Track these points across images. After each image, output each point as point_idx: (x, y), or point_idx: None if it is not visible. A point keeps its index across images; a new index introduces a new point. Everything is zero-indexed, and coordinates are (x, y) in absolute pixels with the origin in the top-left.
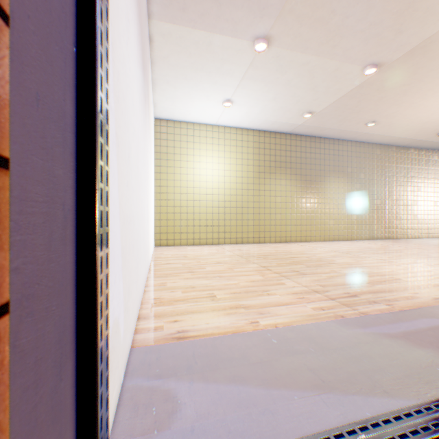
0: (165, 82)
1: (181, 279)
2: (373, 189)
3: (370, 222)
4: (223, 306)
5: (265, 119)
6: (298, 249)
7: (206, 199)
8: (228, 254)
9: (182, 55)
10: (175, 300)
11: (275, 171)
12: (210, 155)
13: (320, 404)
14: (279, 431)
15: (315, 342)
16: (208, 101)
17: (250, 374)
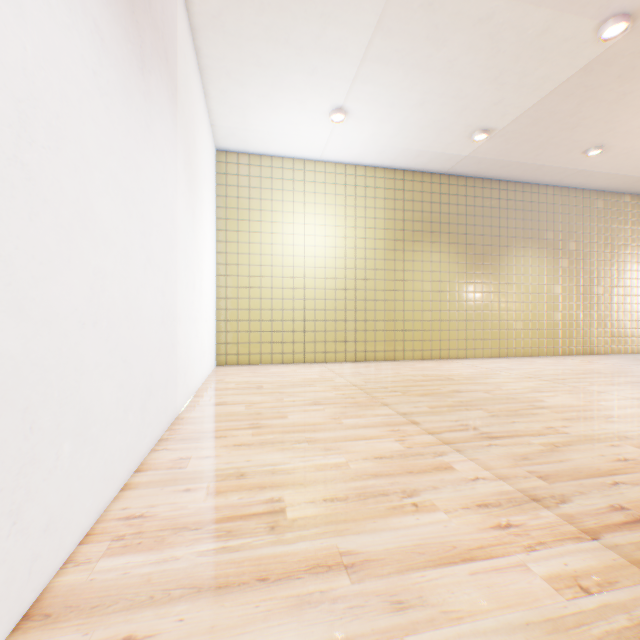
0: (224, 74)
1: (226, 448)
2: (591, 269)
3: (585, 325)
4: (291, 562)
5: (404, 146)
6: (463, 373)
7: (304, 287)
8: (337, 382)
9: (246, 9)
10: (176, 528)
11: (422, 238)
12: (310, 211)
13: None
14: None
15: None
16: (304, 111)
17: None
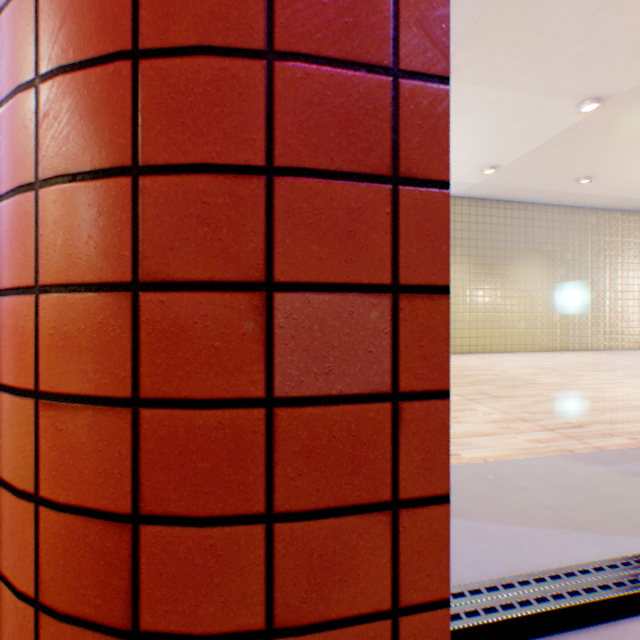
0: None
1: None
2: (586, 276)
3: (580, 325)
4: None
5: None
6: (475, 363)
7: None
8: None
9: None
10: None
11: None
12: None
13: (573, 542)
14: (533, 564)
15: (544, 479)
16: None
17: (475, 509)
